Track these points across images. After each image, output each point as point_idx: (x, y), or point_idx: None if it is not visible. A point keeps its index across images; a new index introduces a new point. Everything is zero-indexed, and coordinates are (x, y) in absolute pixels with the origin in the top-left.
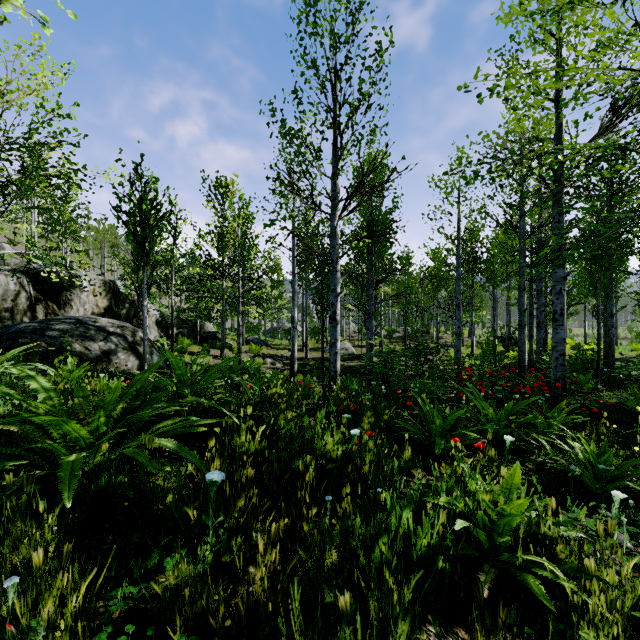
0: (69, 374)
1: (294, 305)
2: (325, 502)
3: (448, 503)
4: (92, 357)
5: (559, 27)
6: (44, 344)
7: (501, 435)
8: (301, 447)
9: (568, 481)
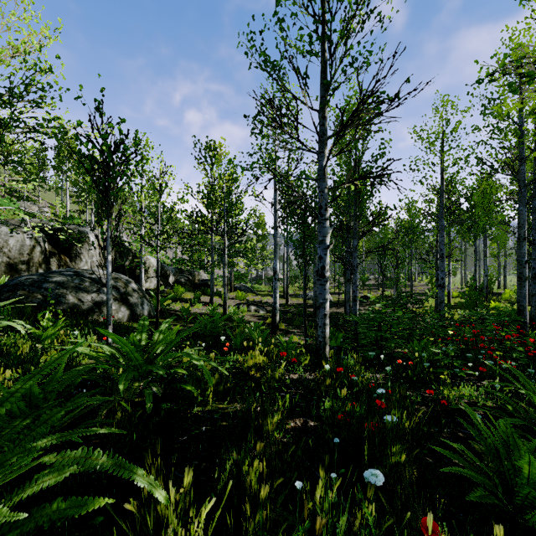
0: (42, 332)
1: (276, 257)
2: None
3: None
4: (84, 308)
5: None
6: (40, 296)
7: None
8: None
9: None
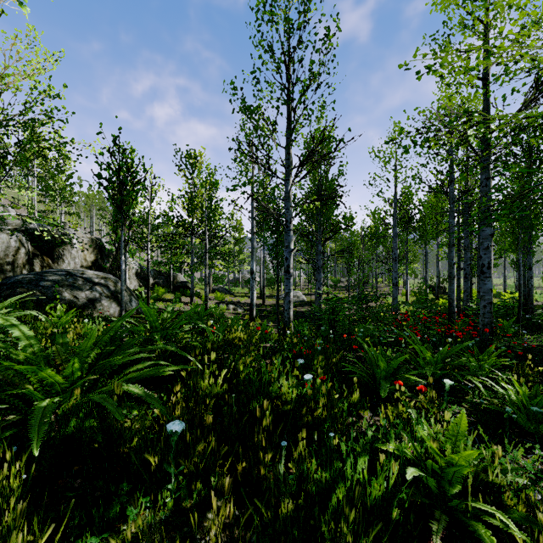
0: (58, 319)
1: (253, 259)
2: (281, 445)
3: (398, 450)
4: (79, 304)
5: (487, 13)
6: (38, 293)
7: (438, 376)
8: (258, 391)
9: (504, 422)
